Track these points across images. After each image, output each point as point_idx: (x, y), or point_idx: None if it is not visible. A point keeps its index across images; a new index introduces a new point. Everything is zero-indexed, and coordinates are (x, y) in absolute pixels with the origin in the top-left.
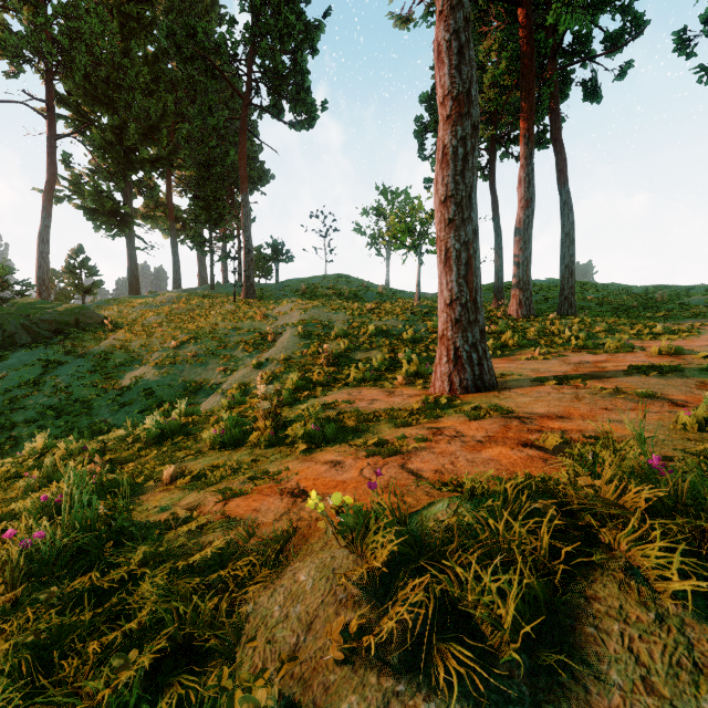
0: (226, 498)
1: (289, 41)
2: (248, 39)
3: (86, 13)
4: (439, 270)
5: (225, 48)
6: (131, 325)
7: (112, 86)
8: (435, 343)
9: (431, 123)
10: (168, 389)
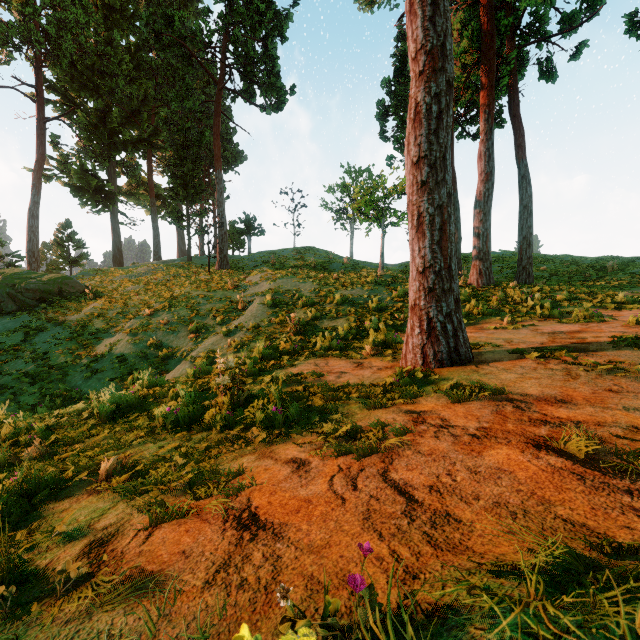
0: (152, 523)
1: (260, 29)
2: (221, 27)
3: (72, 5)
4: (411, 236)
5: (200, 35)
6: (110, 294)
7: (97, 74)
8: (400, 311)
9: (392, 106)
10: (140, 356)
